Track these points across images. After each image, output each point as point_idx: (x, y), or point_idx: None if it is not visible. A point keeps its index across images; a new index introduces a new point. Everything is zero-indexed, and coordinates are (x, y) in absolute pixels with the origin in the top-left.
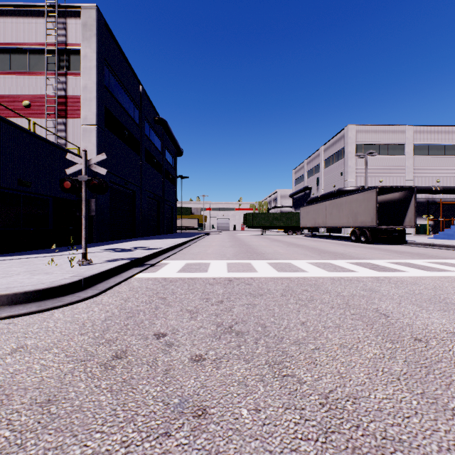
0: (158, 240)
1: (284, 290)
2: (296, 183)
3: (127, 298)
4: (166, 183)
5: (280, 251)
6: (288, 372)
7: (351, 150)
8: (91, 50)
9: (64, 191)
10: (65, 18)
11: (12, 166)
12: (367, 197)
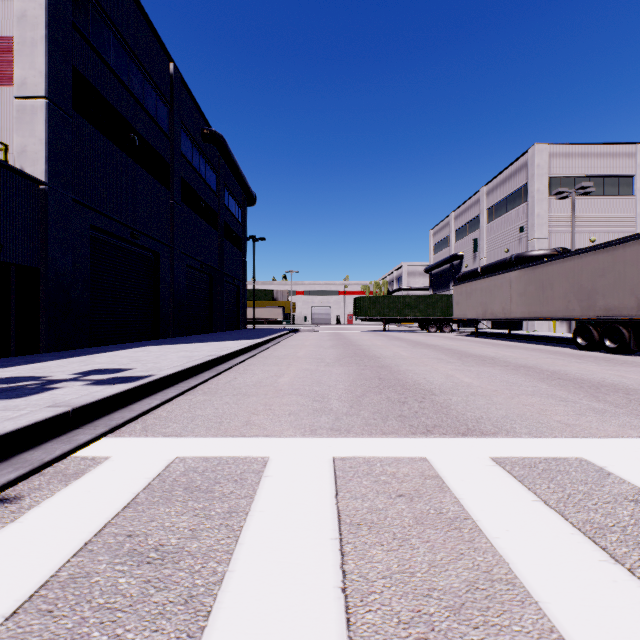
0: (189, 346)
1: None
2: (435, 250)
3: None
4: (227, 247)
5: (464, 379)
6: None
7: (541, 187)
8: None
9: None
10: None
11: None
12: (625, 257)
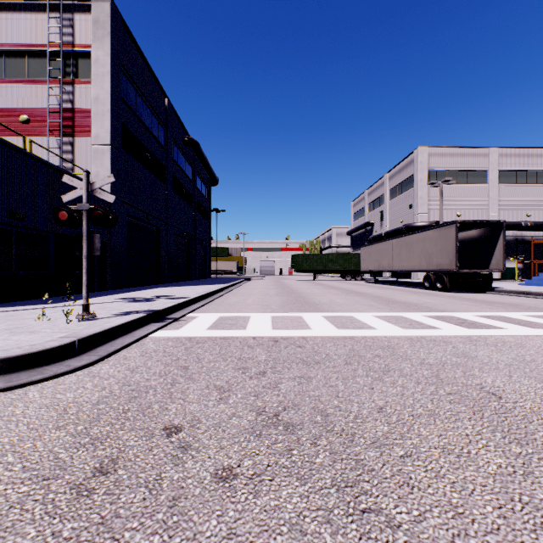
0: (187, 287)
1: (348, 355)
2: (354, 217)
3: (135, 368)
4: (198, 218)
5: (338, 301)
6: (369, 504)
7: (422, 177)
8: (104, 52)
9: (59, 224)
10: (71, 14)
11: (0, 193)
12: (445, 235)
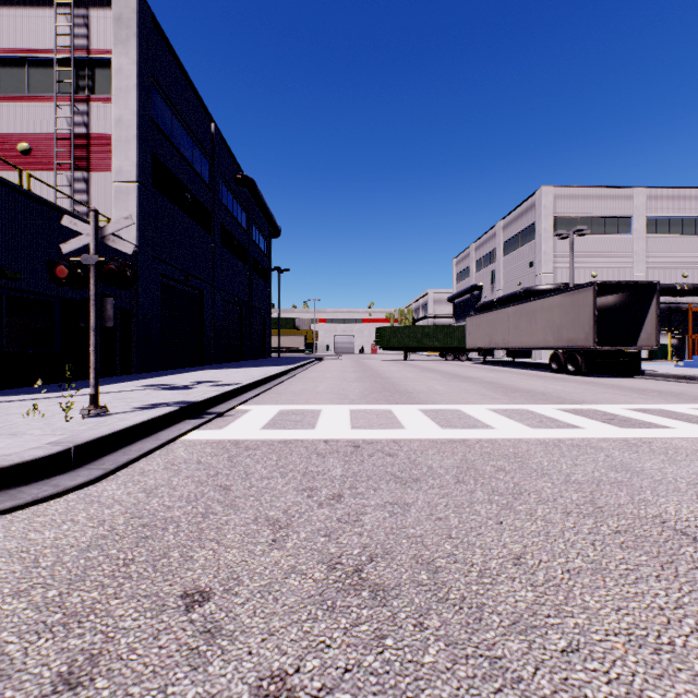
0: (238, 370)
1: (460, 468)
2: (457, 279)
3: (154, 489)
4: (255, 280)
5: (438, 388)
6: None
7: (547, 226)
8: (128, 59)
9: (56, 283)
10: (86, 9)
11: None
12: (579, 300)
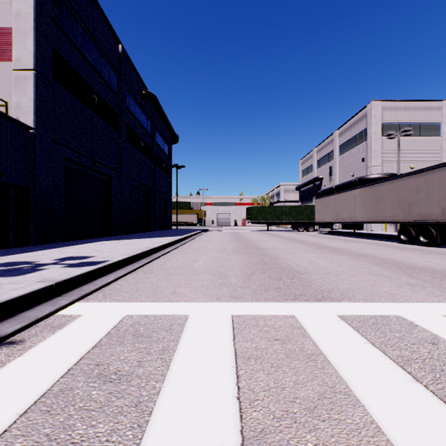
0: (132, 241)
1: None
2: (303, 174)
3: None
4: (158, 172)
5: (322, 263)
6: None
7: (376, 130)
8: None
9: None
10: None
11: None
12: (434, 179)
